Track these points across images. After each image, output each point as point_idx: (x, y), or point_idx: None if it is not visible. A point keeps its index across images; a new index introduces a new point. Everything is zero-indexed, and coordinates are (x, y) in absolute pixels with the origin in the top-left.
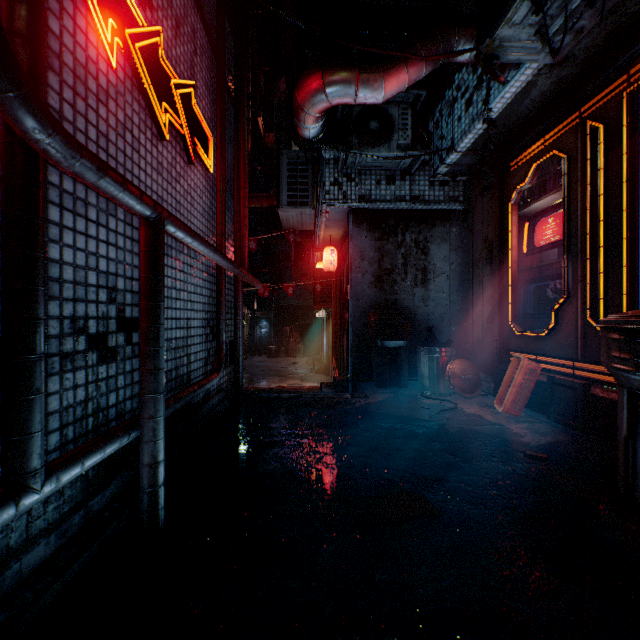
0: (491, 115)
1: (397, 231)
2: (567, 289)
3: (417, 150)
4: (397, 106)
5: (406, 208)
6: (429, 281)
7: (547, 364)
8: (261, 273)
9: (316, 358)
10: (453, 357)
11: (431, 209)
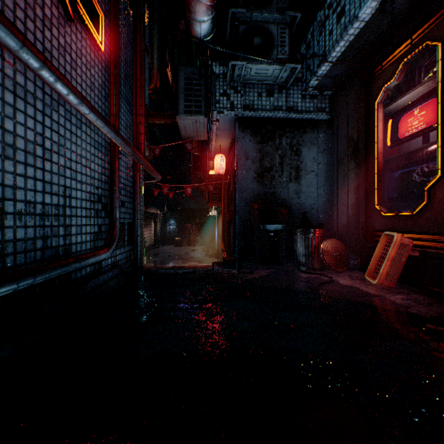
0: (364, 17)
1: (275, 136)
2: (442, 168)
3: (293, 64)
4: (276, 26)
5: (282, 117)
6: (301, 177)
7: (415, 240)
8: (169, 183)
9: (210, 246)
10: (325, 237)
11: (303, 118)
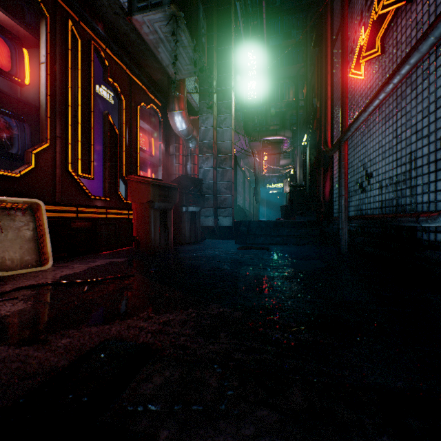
0: None
1: None
2: (49, 139)
3: None
4: None
5: None
6: None
7: None
8: None
9: None
10: None
11: None
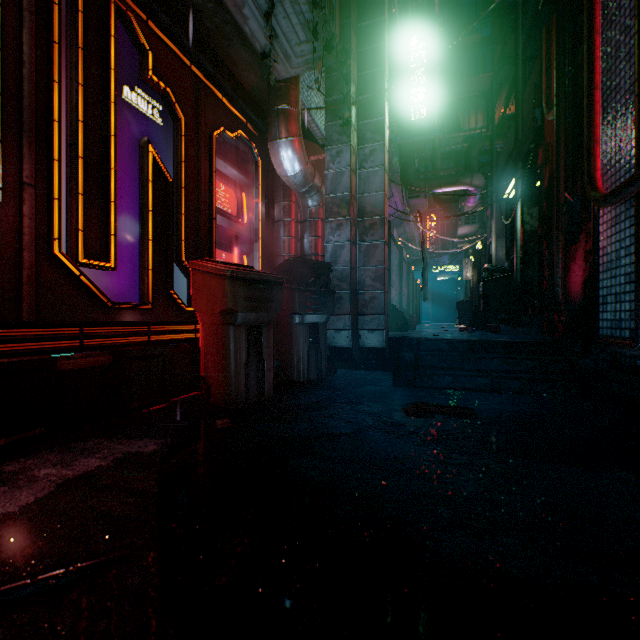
0: None
1: None
2: (2, 187)
3: None
4: None
5: None
6: None
7: None
8: None
9: None
10: None
11: None
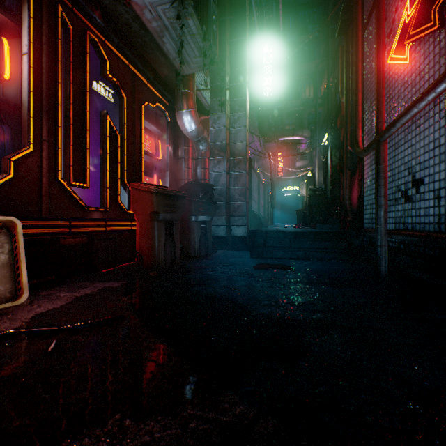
0: None
1: None
2: (33, 143)
3: None
4: None
5: None
6: None
7: None
8: None
9: None
10: None
11: None
